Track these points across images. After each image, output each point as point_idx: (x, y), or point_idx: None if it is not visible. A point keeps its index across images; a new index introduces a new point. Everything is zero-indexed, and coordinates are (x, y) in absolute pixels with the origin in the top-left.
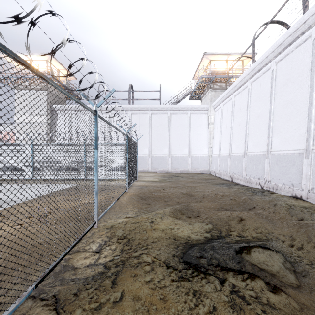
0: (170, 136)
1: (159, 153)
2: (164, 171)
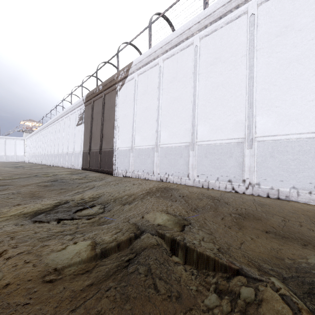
0: (5, 148)
1: None
2: (2, 161)
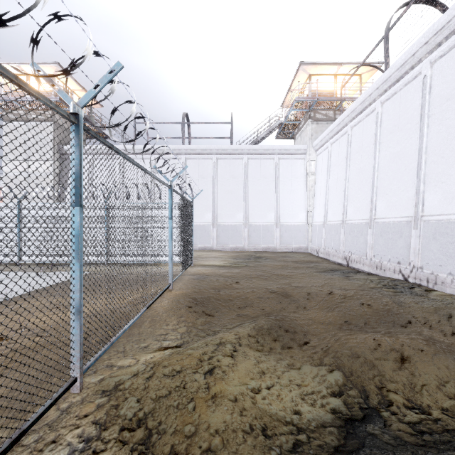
0: (247, 194)
1: (229, 221)
2: (237, 248)
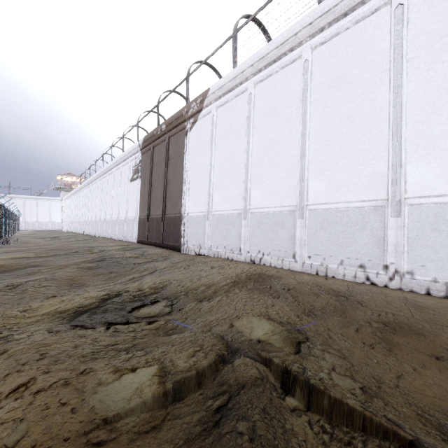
0: (38, 212)
1: (30, 221)
2: (34, 230)
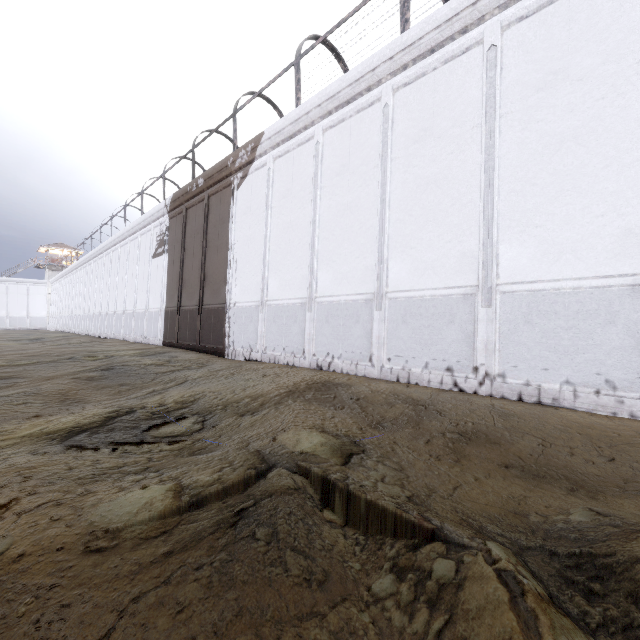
0: (9, 302)
1: None
2: (2, 328)
